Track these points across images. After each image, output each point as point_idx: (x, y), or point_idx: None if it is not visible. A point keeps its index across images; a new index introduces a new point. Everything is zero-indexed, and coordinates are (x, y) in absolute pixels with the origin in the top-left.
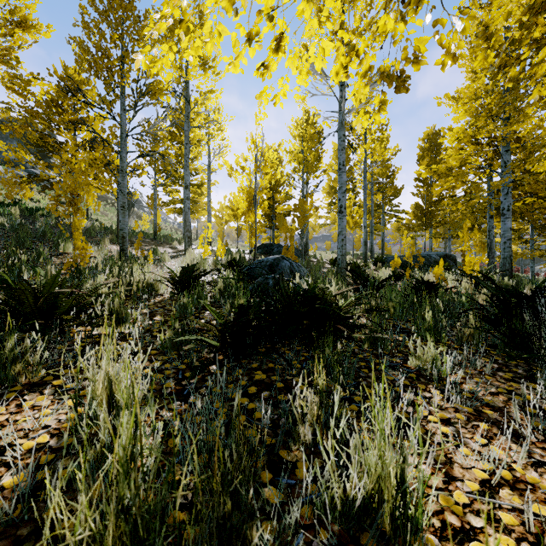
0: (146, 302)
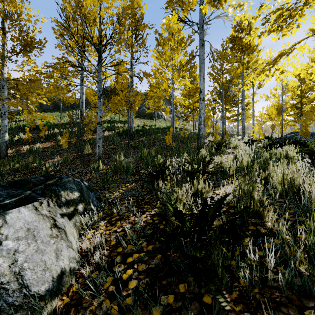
0: None
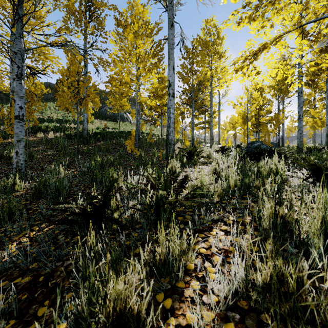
0: None
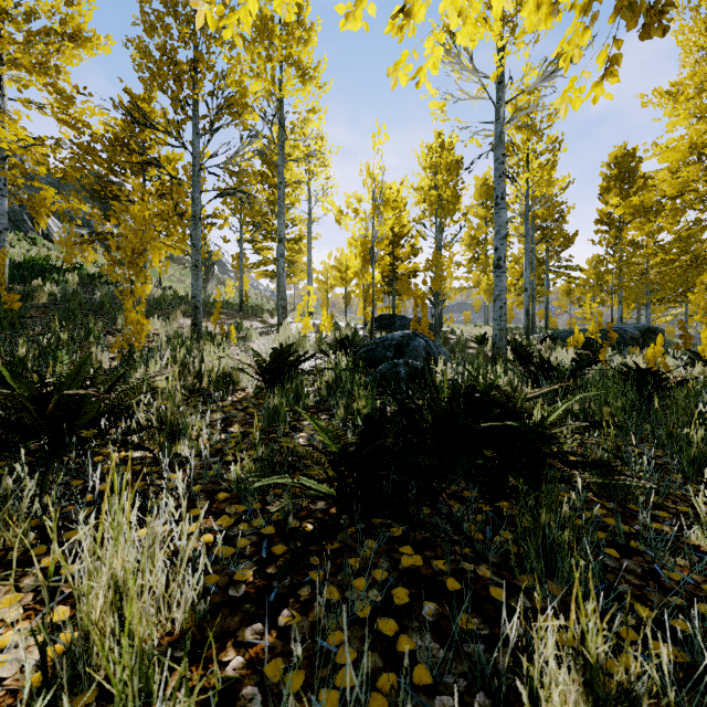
0: (220, 401)
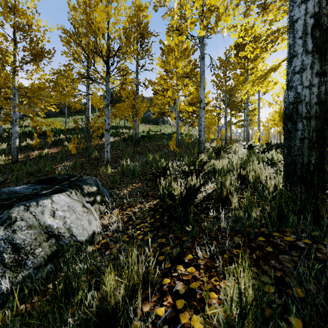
0: None
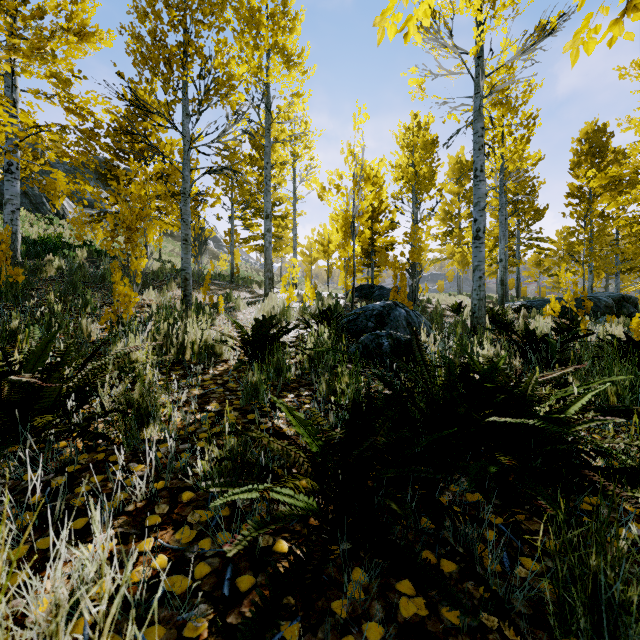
0: (201, 374)
